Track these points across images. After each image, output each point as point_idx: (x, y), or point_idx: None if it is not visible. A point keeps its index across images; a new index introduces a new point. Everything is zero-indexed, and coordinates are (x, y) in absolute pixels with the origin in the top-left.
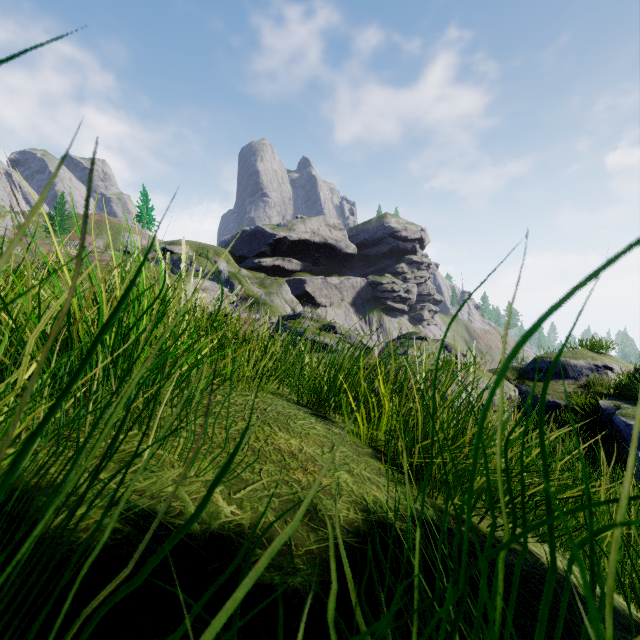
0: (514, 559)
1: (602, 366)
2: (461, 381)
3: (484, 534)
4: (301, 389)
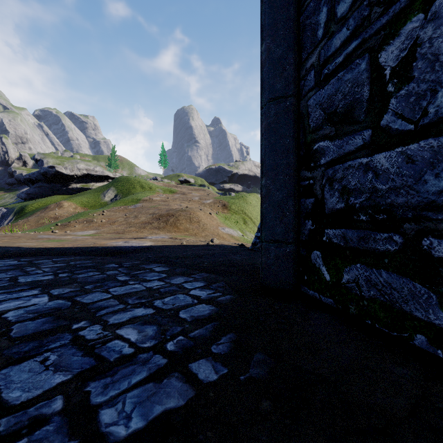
0: None
1: None
2: None
3: None
4: None
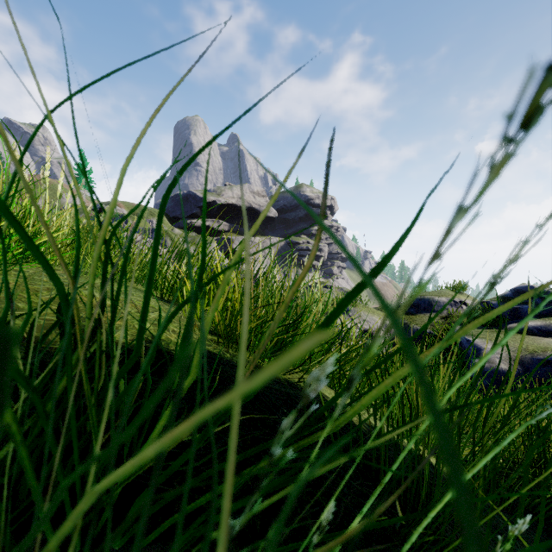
0: (293, 392)
1: (459, 302)
2: (349, 314)
3: (275, 377)
4: (164, 289)
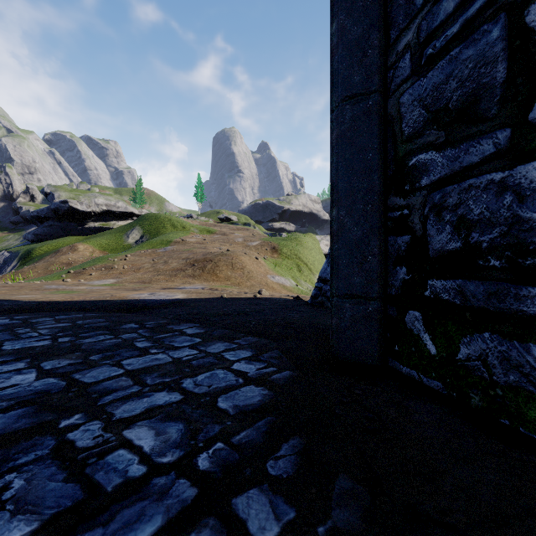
0: None
1: None
2: None
3: None
4: None
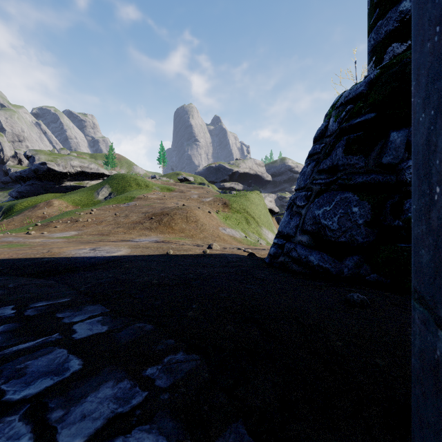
0: None
1: None
2: None
3: None
4: None
